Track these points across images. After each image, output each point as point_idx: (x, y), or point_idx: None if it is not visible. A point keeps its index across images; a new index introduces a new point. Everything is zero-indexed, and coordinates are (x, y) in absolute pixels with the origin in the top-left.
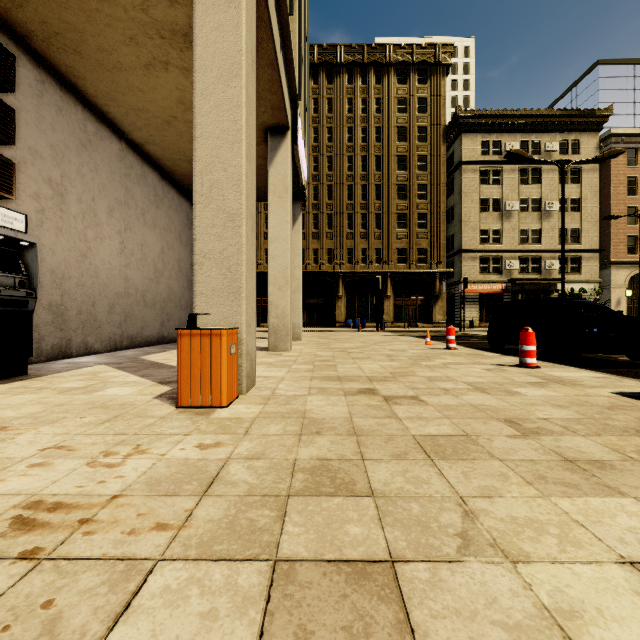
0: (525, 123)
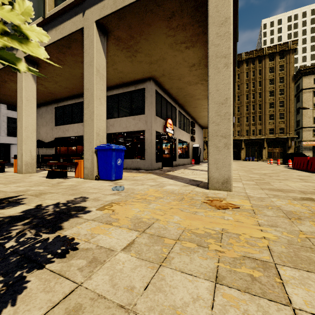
0: None
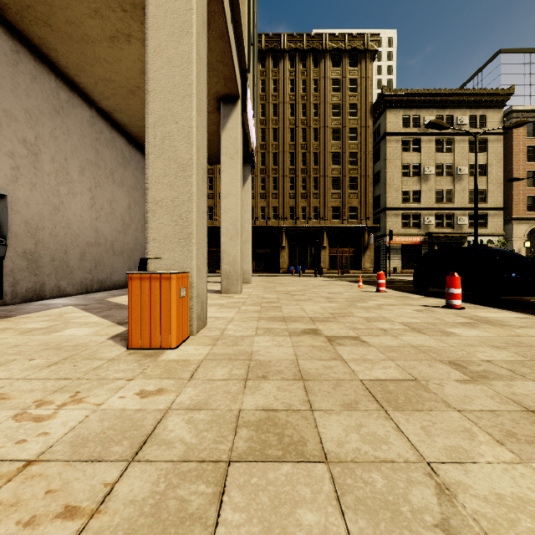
0: (440, 101)
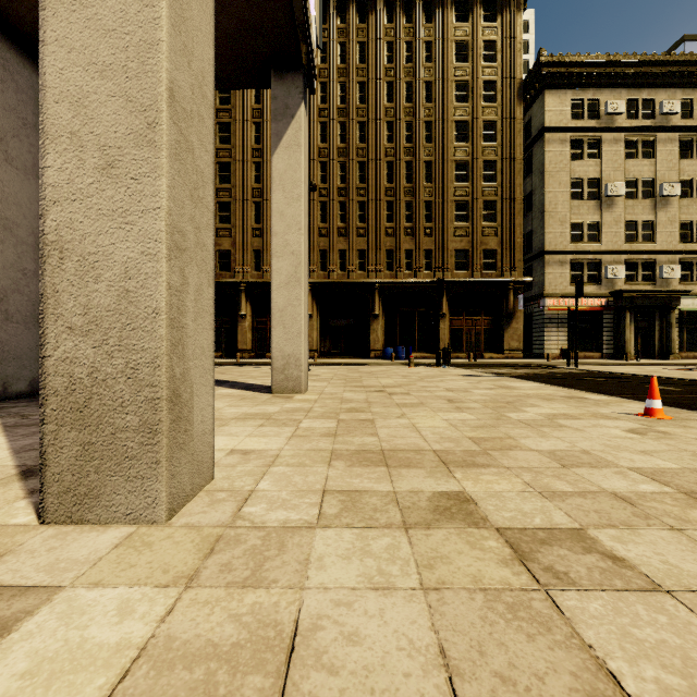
0: (633, 74)
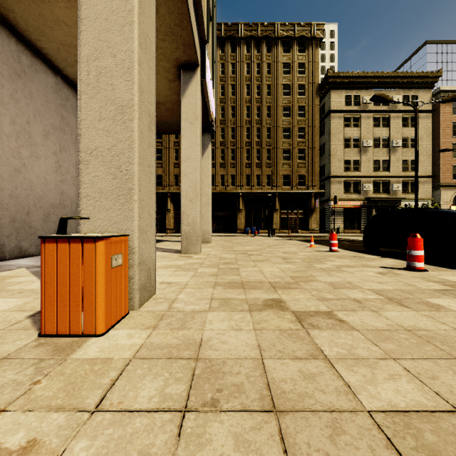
0: (377, 82)
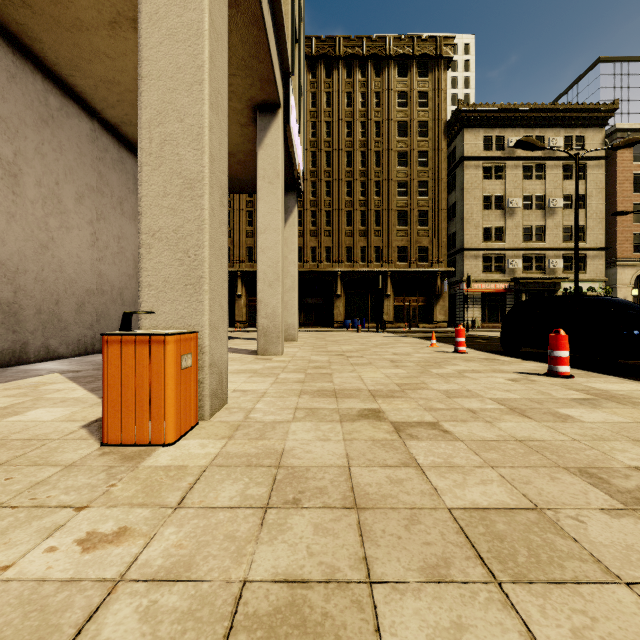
0: (529, 118)
